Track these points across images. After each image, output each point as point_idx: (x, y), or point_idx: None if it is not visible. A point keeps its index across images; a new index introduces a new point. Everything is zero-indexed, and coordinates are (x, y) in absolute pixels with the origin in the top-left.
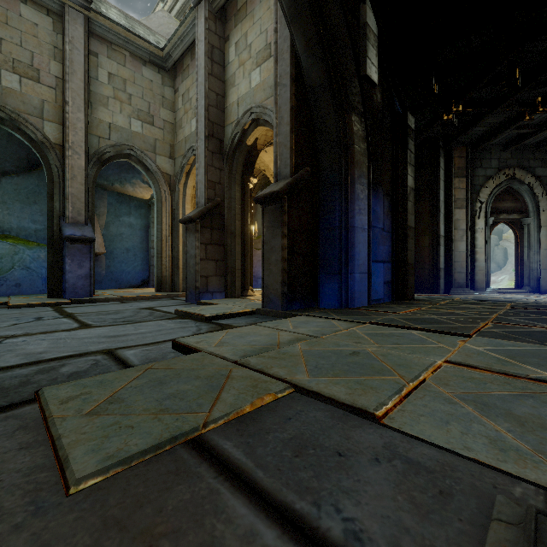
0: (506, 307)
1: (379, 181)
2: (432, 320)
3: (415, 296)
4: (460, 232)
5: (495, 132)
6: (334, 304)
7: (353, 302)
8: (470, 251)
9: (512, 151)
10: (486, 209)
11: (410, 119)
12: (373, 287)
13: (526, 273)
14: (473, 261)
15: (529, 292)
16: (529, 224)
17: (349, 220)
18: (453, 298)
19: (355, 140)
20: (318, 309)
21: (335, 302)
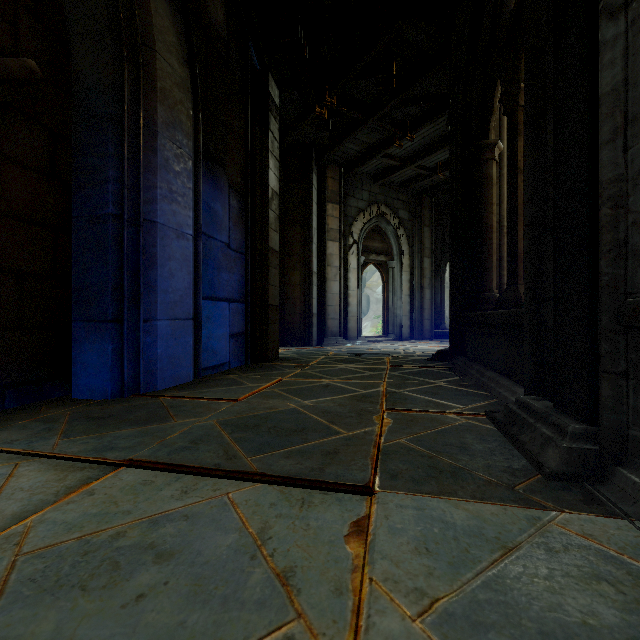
0: (387, 365)
1: (220, 160)
2: (293, 419)
3: (283, 351)
4: (333, 270)
5: (367, 156)
6: (104, 390)
7: (153, 379)
8: (343, 294)
9: (380, 186)
10: (359, 246)
11: (273, 86)
12: (208, 345)
13: (391, 319)
14: (347, 305)
15: (394, 340)
16: (394, 268)
17: (144, 205)
18: (327, 353)
19: (157, 42)
20: (52, 408)
21: (106, 386)
